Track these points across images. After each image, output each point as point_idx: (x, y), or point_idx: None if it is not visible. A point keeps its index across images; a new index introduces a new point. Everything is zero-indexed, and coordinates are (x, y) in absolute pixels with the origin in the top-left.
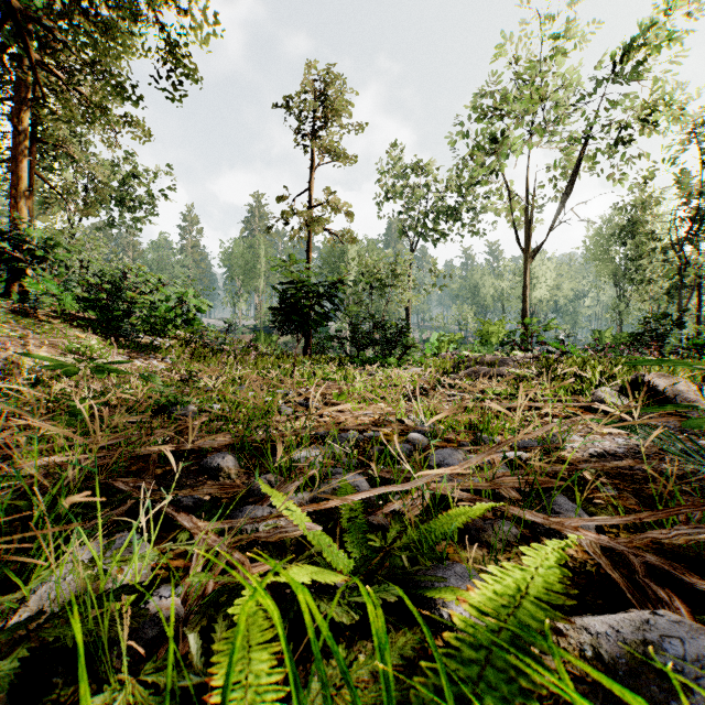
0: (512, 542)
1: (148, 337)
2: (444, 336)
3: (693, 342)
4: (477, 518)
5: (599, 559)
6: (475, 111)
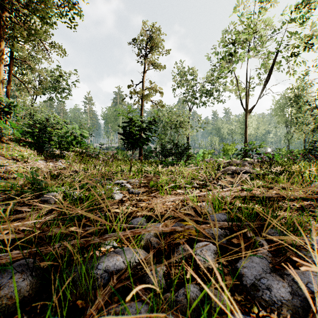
0: None
1: (60, 151)
2: (205, 151)
3: None
4: None
5: None
6: (221, 42)
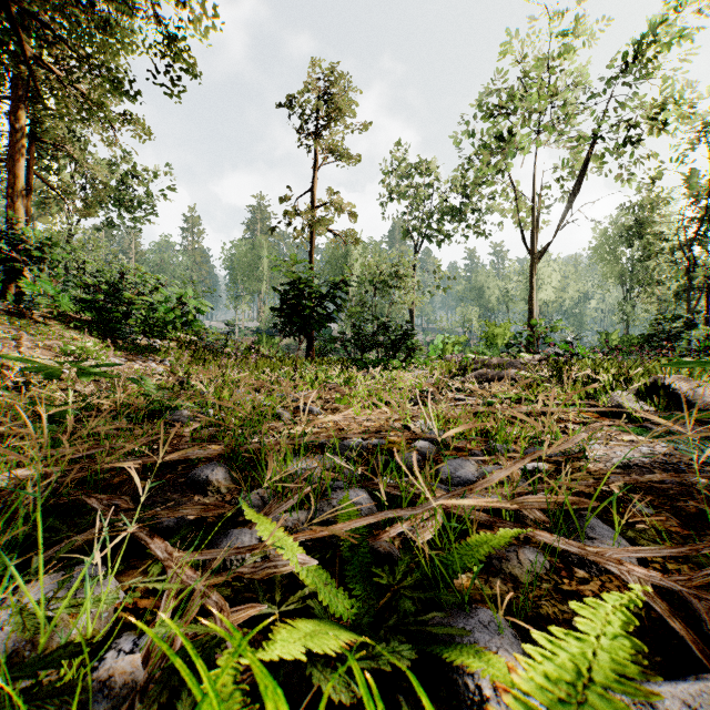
0: (541, 574)
1: (147, 339)
2: (449, 338)
3: (705, 344)
4: (502, 549)
5: (653, 602)
6: (480, 110)
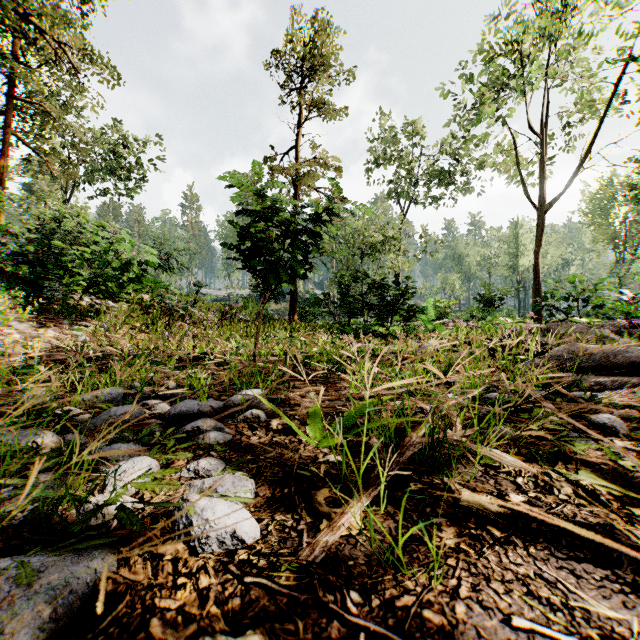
0: None
1: (95, 300)
2: (437, 302)
3: None
4: None
5: None
6: (479, 50)
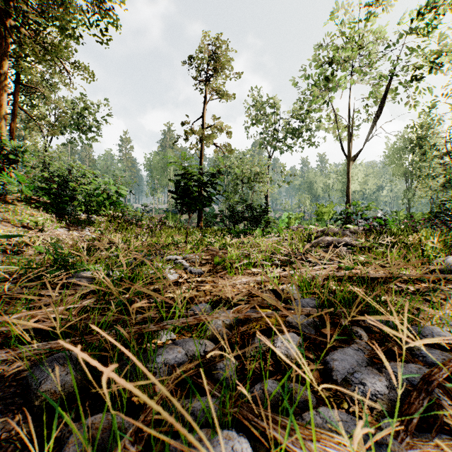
0: None
1: (87, 215)
2: (291, 215)
3: None
4: None
5: None
6: (313, 61)
